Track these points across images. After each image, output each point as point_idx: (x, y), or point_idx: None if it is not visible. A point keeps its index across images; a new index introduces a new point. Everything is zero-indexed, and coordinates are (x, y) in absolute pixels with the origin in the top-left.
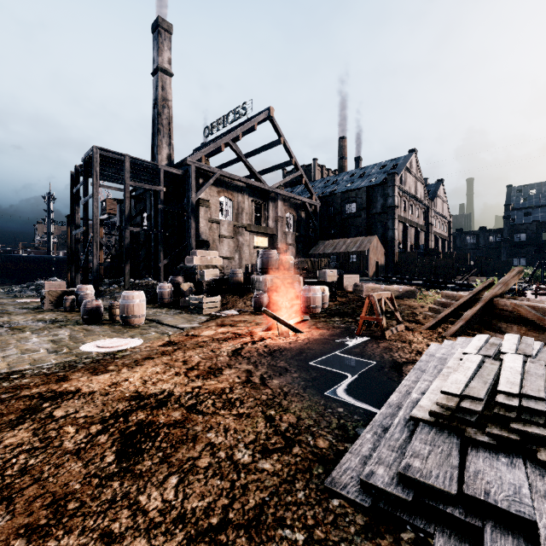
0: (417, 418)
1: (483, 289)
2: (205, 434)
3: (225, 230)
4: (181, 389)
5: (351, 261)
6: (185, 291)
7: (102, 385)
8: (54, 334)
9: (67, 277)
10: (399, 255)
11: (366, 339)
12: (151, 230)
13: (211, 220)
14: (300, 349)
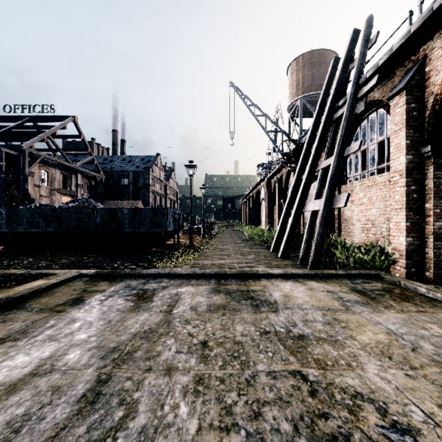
0: None
1: None
2: None
3: (44, 192)
4: None
5: None
6: None
7: None
8: None
9: None
10: None
11: None
12: None
13: (34, 185)
14: None
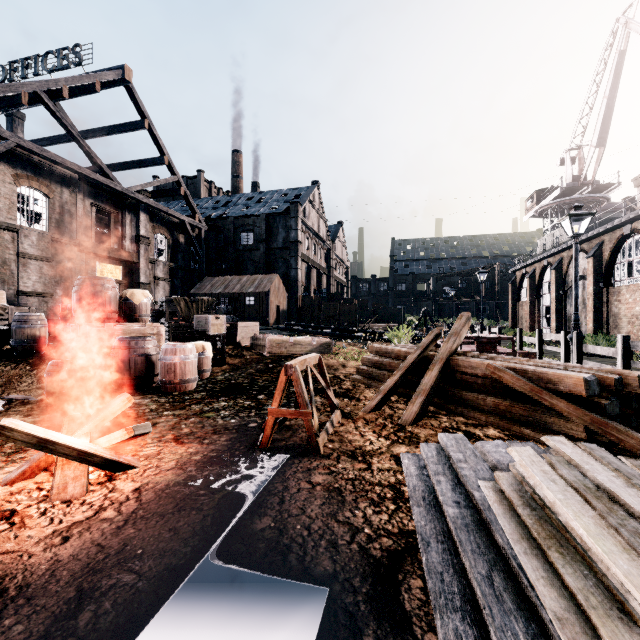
0: None
1: (431, 343)
2: None
3: (33, 246)
4: None
5: (247, 305)
6: None
7: None
8: None
9: None
10: (303, 299)
11: (282, 461)
12: None
13: None
14: (87, 571)
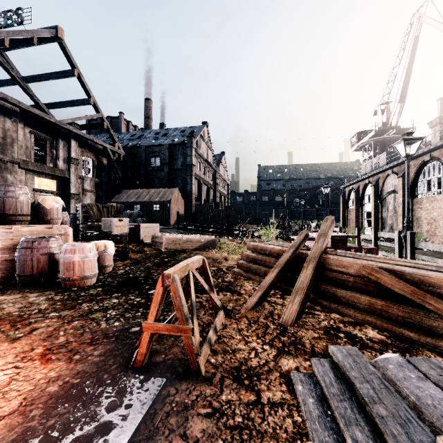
0: None
1: (302, 242)
2: None
3: None
4: None
5: (154, 210)
6: None
7: None
8: None
9: None
10: (196, 206)
11: (155, 391)
12: None
13: None
14: None
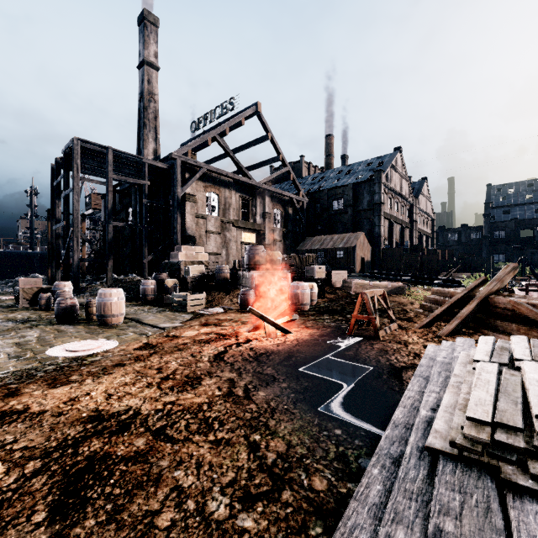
0: (436, 449)
1: (477, 286)
2: (171, 472)
3: (212, 226)
4: (150, 406)
5: (338, 257)
6: (169, 288)
7: (57, 401)
8: (21, 336)
9: (48, 273)
10: (385, 251)
11: (359, 339)
12: (135, 225)
13: (197, 215)
14: (289, 352)
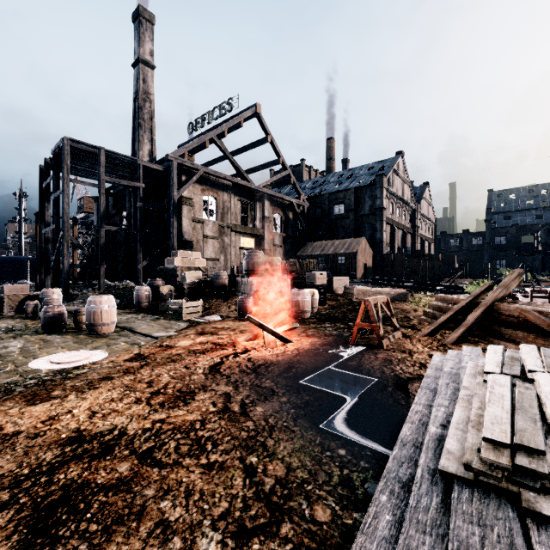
0: (450, 473)
1: (482, 292)
2: (157, 503)
3: (210, 230)
4: (137, 424)
5: (339, 263)
6: (165, 294)
7: (35, 420)
8: (3, 347)
9: (36, 280)
10: (387, 257)
11: (362, 348)
12: (129, 229)
13: (194, 219)
14: (289, 363)
